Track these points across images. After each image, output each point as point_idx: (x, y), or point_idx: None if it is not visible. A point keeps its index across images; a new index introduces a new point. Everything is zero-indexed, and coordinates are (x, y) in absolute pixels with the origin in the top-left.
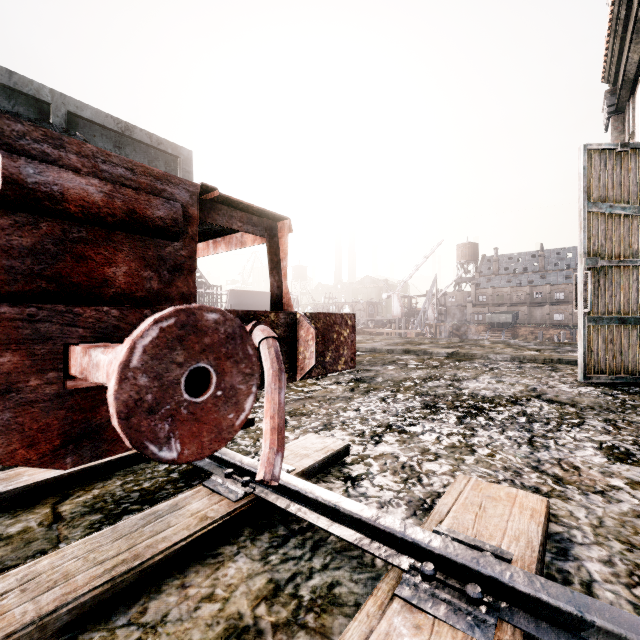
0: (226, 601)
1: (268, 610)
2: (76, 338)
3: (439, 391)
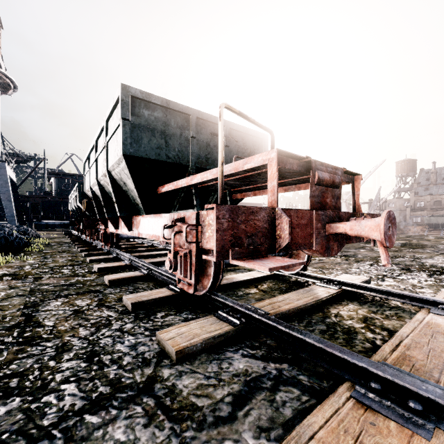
0: (357, 312)
1: (375, 315)
2: (327, 220)
3: (407, 263)
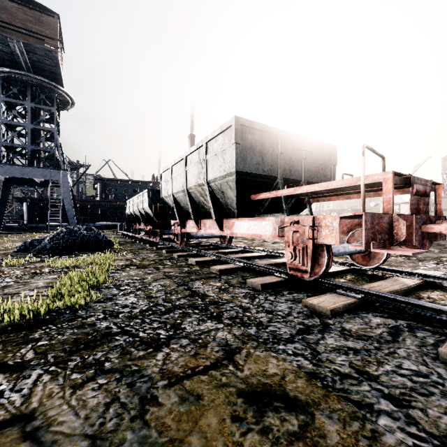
0: (445, 296)
1: None
2: (422, 222)
3: None
